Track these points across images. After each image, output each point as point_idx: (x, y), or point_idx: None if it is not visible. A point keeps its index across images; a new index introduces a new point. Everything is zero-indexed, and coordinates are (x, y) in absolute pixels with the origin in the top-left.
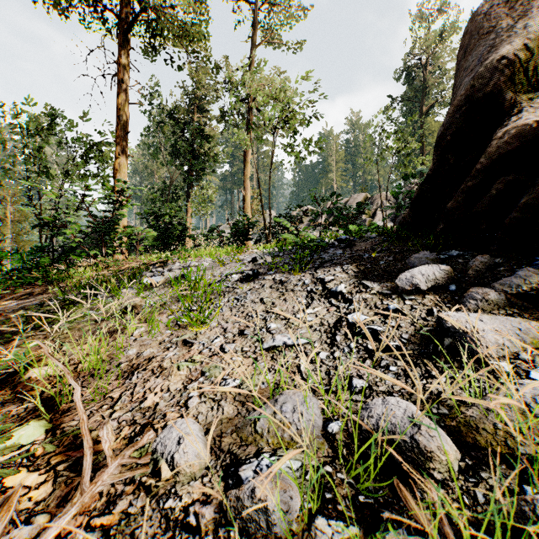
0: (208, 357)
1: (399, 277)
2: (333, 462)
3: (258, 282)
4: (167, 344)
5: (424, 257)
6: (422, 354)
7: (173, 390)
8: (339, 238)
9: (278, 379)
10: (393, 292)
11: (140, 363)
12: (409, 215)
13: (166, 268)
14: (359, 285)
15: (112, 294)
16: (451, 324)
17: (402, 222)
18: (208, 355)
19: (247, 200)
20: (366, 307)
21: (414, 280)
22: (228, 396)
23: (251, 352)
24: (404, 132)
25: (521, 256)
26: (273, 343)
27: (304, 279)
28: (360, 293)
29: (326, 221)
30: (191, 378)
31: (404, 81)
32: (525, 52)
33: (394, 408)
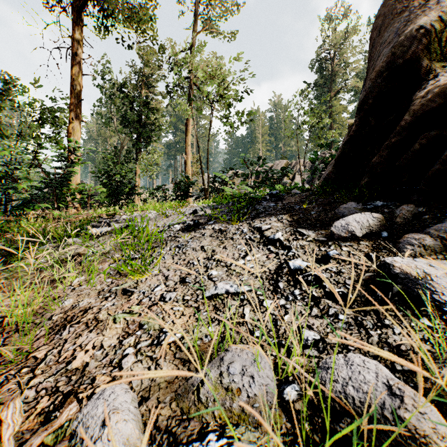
0: (147, 307)
1: (334, 225)
2: (294, 442)
3: (199, 231)
4: (105, 294)
5: (353, 207)
6: (370, 301)
7: (106, 346)
8: (271, 193)
9: (222, 331)
10: (329, 239)
11: (74, 315)
12: (333, 172)
13: (113, 220)
14: (295, 232)
15: (58, 243)
16: (400, 270)
17: (327, 178)
18: (147, 305)
19: (188, 164)
20: (305, 254)
21: (350, 227)
22: (168, 352)
23: (192, 301)
24: (318, 110)
25: (442, 205)
26: (215, 291)
27: (242, 228)
28: (296, 240)
29: (255, 181)
30: (128, 331)
31: (316, 70)
32: (439, 25)
33: (362, 370)
